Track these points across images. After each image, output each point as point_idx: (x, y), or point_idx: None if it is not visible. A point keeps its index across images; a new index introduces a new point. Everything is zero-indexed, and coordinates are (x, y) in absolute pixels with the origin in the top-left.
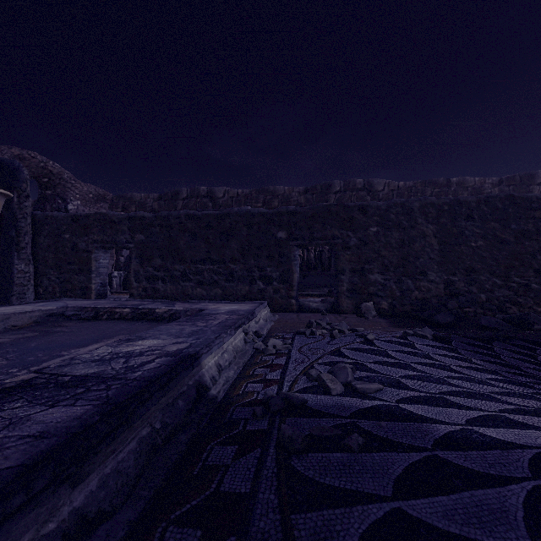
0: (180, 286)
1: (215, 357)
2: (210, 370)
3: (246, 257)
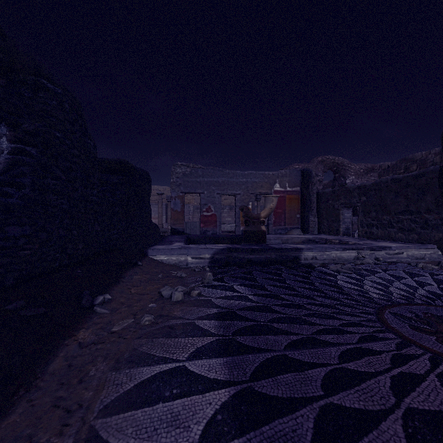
0: (386, 231)
1: (314, 254)
2: (306, 256)
3: (440, 208)
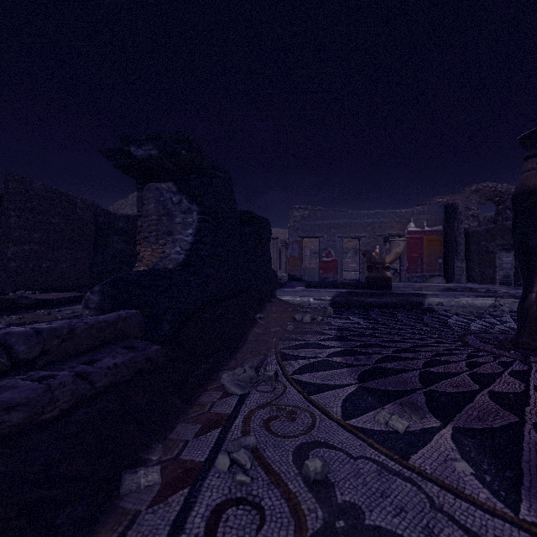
0: None
1: (440, 300)
2: (431, 301)
3: None
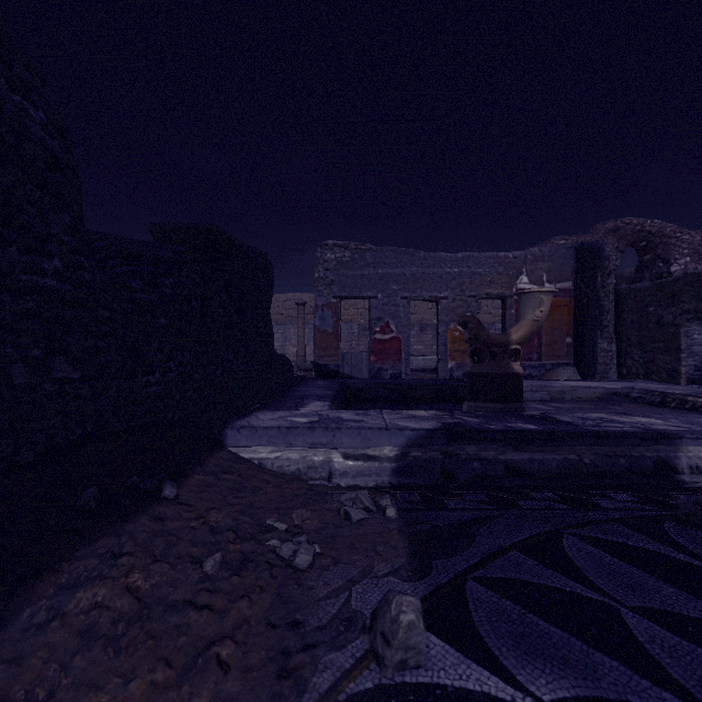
0: None
1: None
2: (694, 459)
3: None
